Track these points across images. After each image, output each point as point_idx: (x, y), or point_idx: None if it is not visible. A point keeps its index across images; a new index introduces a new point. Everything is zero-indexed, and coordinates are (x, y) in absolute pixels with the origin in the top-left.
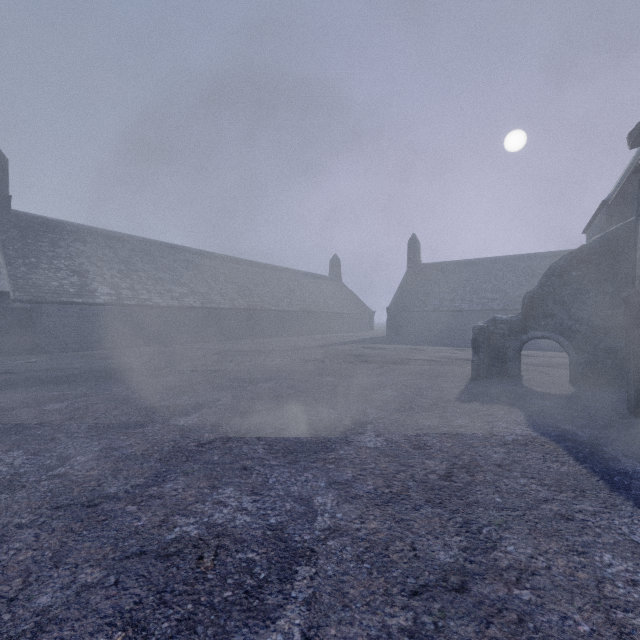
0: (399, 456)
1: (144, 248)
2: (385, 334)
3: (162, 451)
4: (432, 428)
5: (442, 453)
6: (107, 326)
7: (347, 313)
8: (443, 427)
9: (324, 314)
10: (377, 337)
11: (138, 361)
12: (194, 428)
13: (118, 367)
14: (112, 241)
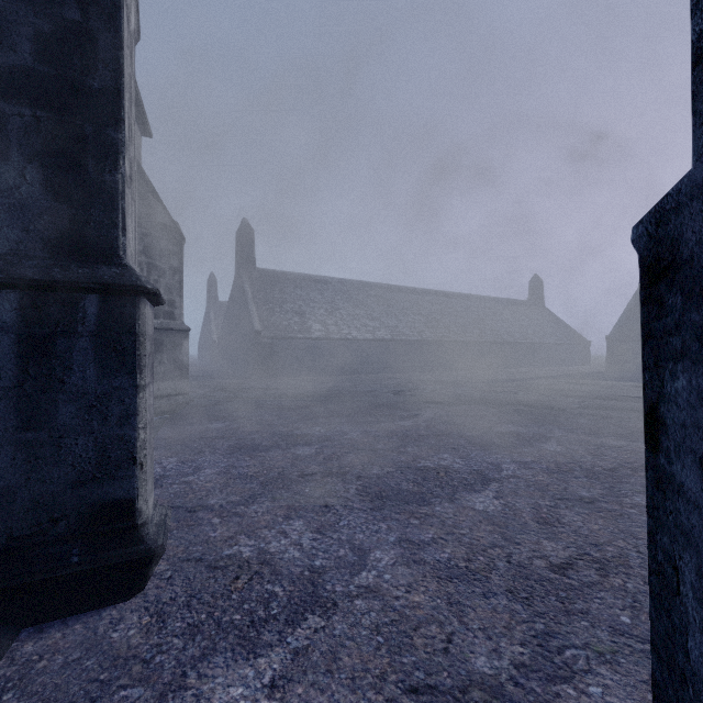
0: (573, 457)
1: (343, 288)
2: (604, 369)
3: (397, 436)
4: (615, 446)
5: (615, 460)
6: (319, 357)
7: (551, 343)
8: (628, 447)
9: (520, 345)
10: (591, 372)
11: (349, 385)
12: (412, 427)
13: (337, 389)
14: (319, 284)
